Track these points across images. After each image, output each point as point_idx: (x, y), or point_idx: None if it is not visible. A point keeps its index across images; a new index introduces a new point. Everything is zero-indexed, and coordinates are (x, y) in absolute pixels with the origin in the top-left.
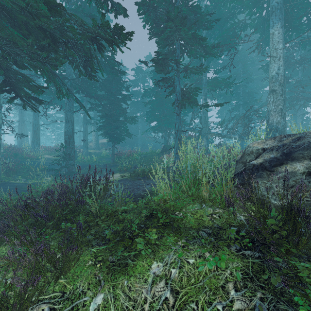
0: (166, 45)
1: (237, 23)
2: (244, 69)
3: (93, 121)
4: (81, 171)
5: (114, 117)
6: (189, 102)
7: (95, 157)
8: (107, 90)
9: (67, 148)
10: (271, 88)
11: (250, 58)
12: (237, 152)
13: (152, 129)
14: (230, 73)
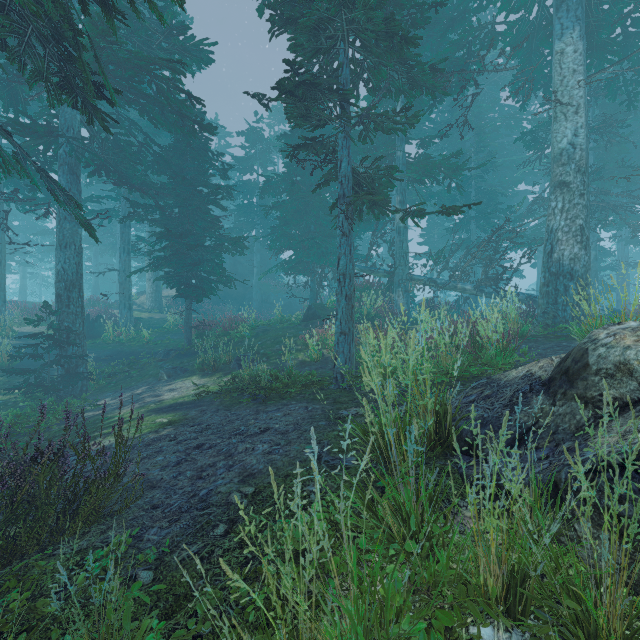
0: (316, 53)
1: (477, 29)
2: (480, 142)
3: (148, 247)
4: (107, 369)
5: (192, 239)
6: (371, 204)
7: (146, 332)
8: (174, 173)
9: (63, 314)
10: (558, 179)
11: (490, 121)
12: (492, 332)
13: (283, 266)
14: (449, 151)
